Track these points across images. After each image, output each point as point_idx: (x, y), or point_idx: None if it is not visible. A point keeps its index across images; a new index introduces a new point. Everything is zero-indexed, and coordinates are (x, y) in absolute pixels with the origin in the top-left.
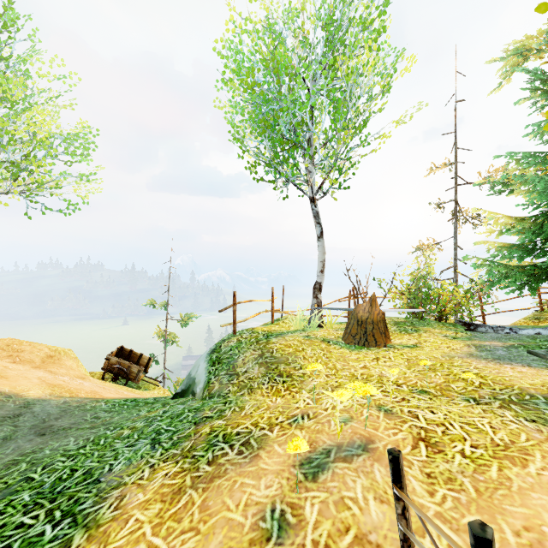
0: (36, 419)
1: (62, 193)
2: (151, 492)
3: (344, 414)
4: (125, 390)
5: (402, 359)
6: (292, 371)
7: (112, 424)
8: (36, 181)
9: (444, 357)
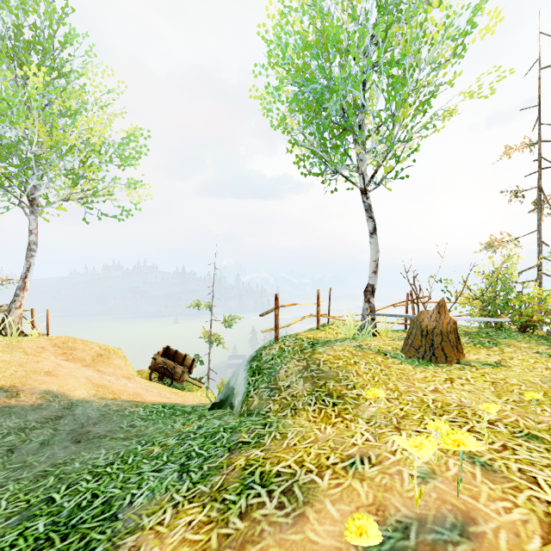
0: (75, 423)
1: (115, 199)
2: (168, 549)
3: (421, 465)
4: (168, 391)
5: (484, 381)
6: (343, 390)
7: (145, 436)
8: (92, 188)
9: (546, 383)
